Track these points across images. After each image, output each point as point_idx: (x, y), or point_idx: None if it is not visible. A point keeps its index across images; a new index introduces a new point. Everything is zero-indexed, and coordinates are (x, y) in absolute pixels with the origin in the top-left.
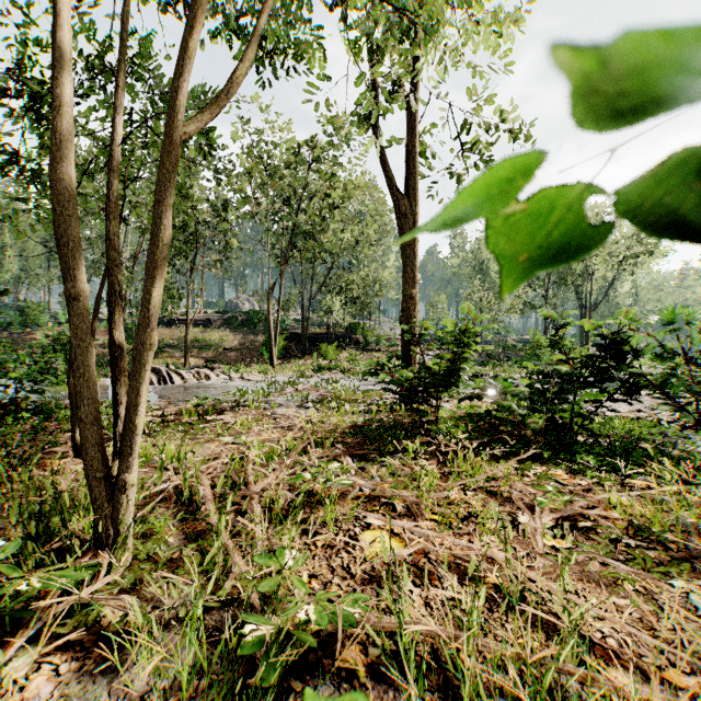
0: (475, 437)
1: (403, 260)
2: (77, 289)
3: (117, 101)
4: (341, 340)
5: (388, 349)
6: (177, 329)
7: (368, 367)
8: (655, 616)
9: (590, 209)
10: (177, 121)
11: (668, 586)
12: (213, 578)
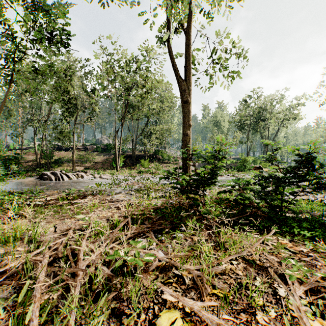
0: (228, 215)
1: (183, 114)
2: None
3: None
4: (151, 158)
5: (173, 162)
6: (71, 152)
7: None
8: None
9: (268, 97)
10: None
11: None
12: None
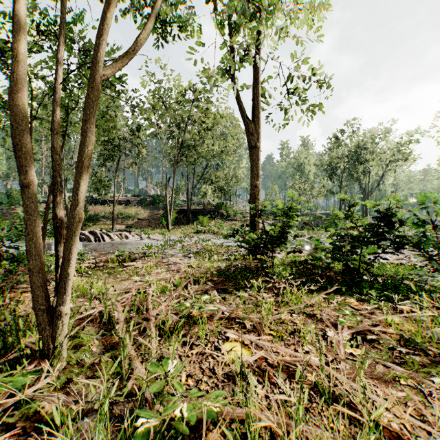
0: (298, 277)
1: (251, 162)
2: (27, 180)
3: (60, 55)
4: (212, 213)
5: (241, 219)
6: (108, 206)
7: (229, 230)
8: (423, 404)
9: (368, 131)
10: (97, 66)
11: (430, 382)
12: (116, 384)
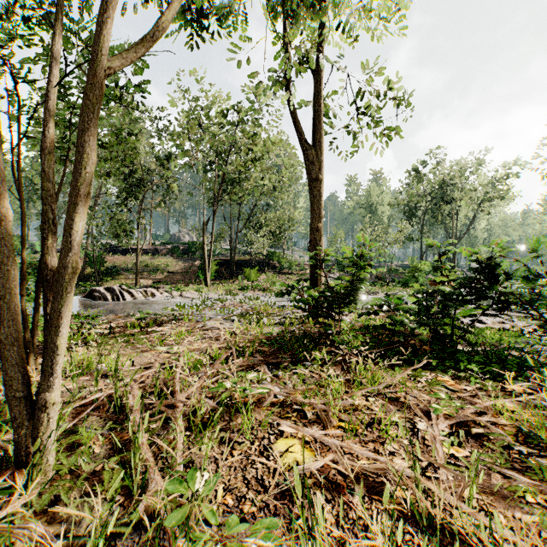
0: (373, 347)
1: (311, 199)
2: None
3: (54, 47)
4: (261, 265)
5: (298, 273)
6: (131, 256)
7: (282, 286)
8: None
9: (456, 163)
10: (98, 53)
11: None
12: (116, 515)
